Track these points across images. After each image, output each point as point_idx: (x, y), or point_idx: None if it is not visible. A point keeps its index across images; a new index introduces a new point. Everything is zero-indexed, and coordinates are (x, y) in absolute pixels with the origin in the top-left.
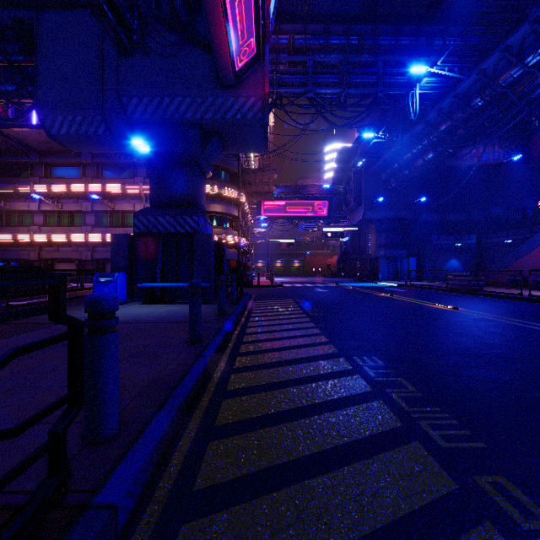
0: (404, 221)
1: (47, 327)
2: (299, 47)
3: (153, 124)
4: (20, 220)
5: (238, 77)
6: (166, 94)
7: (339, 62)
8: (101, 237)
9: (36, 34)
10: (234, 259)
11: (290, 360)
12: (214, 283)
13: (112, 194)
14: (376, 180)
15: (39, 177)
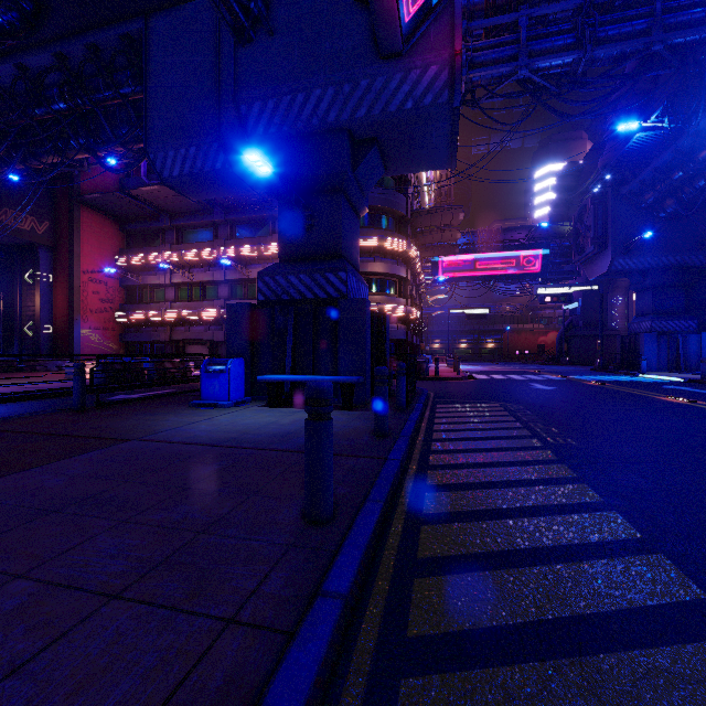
0: (691, 270)
1: (104, 448)
2: (503, 2)
3: (283, 140)
4: (152, 296)
5: (408, 35)
6: (299, 89)
7: (575, 10)
8: None
9: (145, 49)
10: (401, 338)
11: (571, 624)
12: (371, 374)
13: (247, 258)
14: (635, 205)
15: (170, 244)
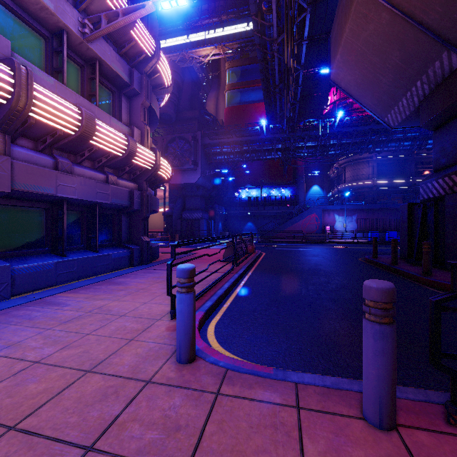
0: (208, 191)
1: None
2: None
3: None
4: None
5: None
6: None
7: None
8: None
9: None
10: None
11: None
12: None
13: None
14: (204, 151)
15: None
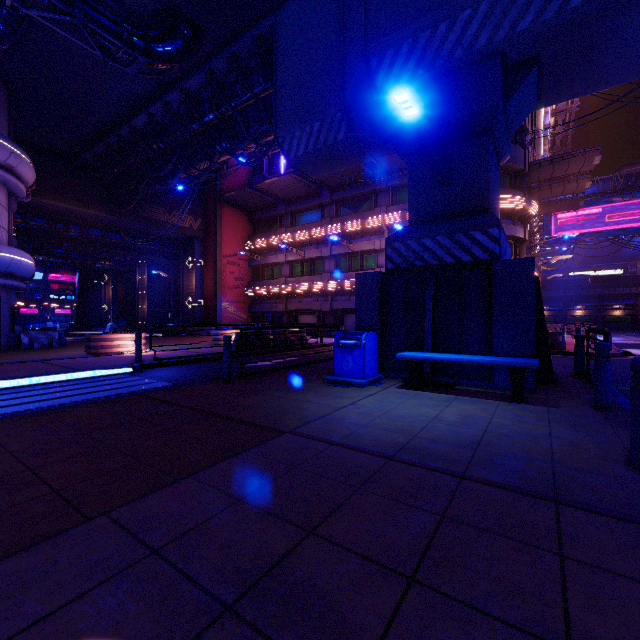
0: None
1: (261, 445)
2: None
3: (416, 88)
4: (272, 273)
5: None
6: (441, 17)
7: None
8: (340, 284)
9: (275, 41)
10: None
11: None
12: None
13: (351, 233)
14: None
15: (285, 227)
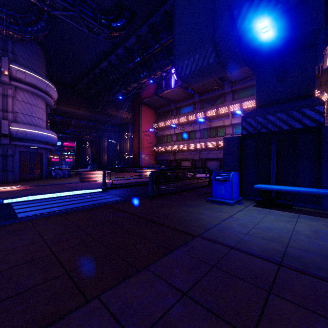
0: None
1: (184, 245)
2: None
3: None
4: (167, 140)
5: None
6: None
7: None
8: (204, 145)
9: (173, 13)
10: None
11: None
12: None
13: (210, 117)
14: None
15: (174, 115)
